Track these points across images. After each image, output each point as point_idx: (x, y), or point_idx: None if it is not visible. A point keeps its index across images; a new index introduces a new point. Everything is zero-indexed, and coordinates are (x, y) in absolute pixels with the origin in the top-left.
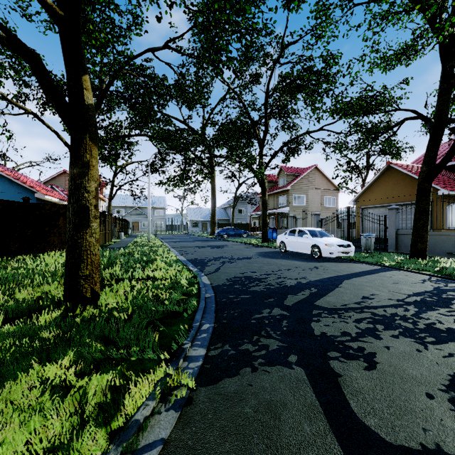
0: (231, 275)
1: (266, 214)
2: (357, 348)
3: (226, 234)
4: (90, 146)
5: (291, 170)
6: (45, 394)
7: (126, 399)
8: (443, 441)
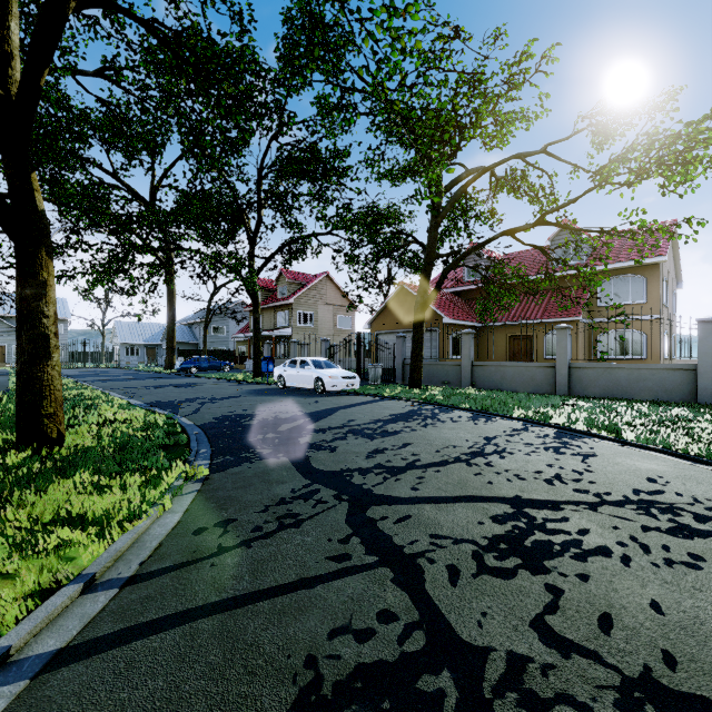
0: (218, 414)
1: (259, 338)
2: (328, 445)
3: (195, 367)
4: (47, 262)
5: (295, 277)
6: (87, 488)
7: (165, 476)
8: (352, 467)
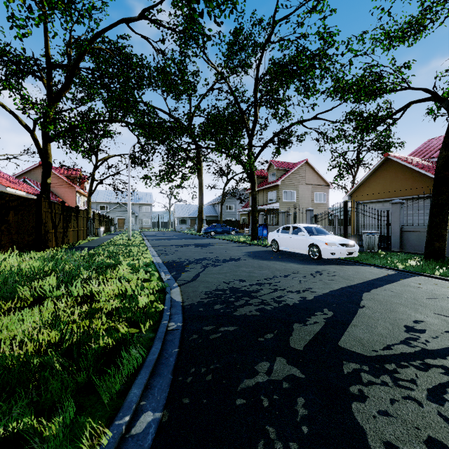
0: (212, 286)
1: (255, 209)
2: None
3: (213, 231)
4: None
5: (281, 165)
6: None
7: None
8: None
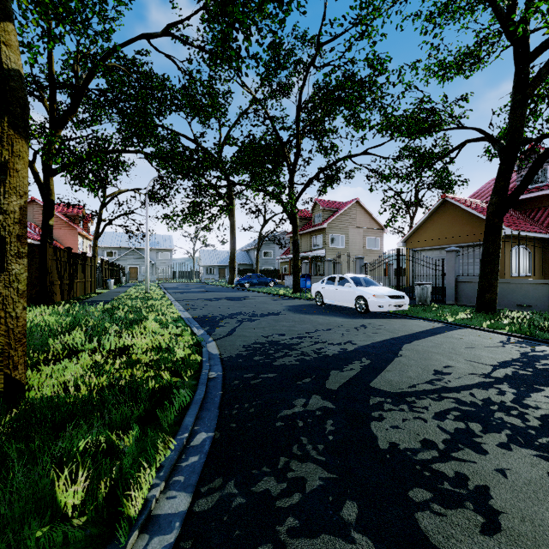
0: (250, 340)
1: (298, 257)
2: (455, 475)
3: (248, 282)
4: (11, 138)
5: (328, 205)
6: None
7: None
8: None
